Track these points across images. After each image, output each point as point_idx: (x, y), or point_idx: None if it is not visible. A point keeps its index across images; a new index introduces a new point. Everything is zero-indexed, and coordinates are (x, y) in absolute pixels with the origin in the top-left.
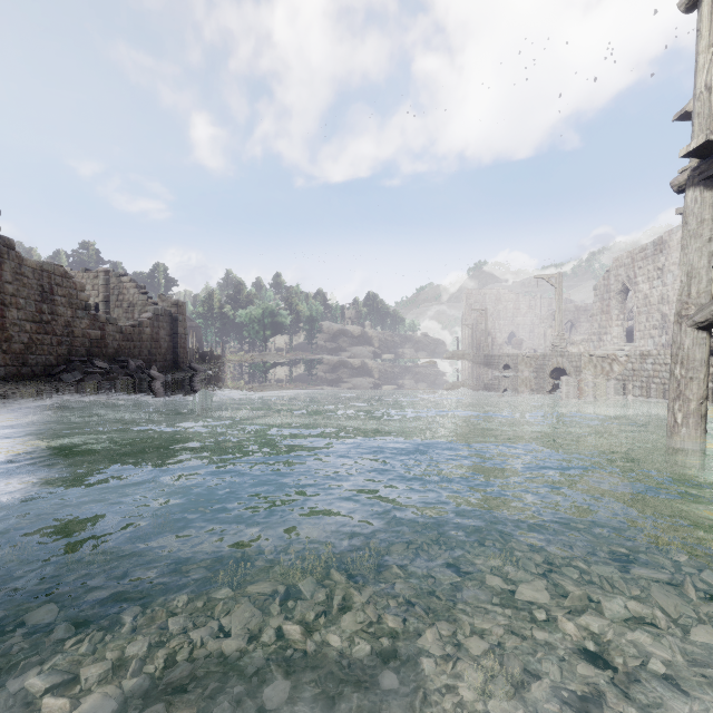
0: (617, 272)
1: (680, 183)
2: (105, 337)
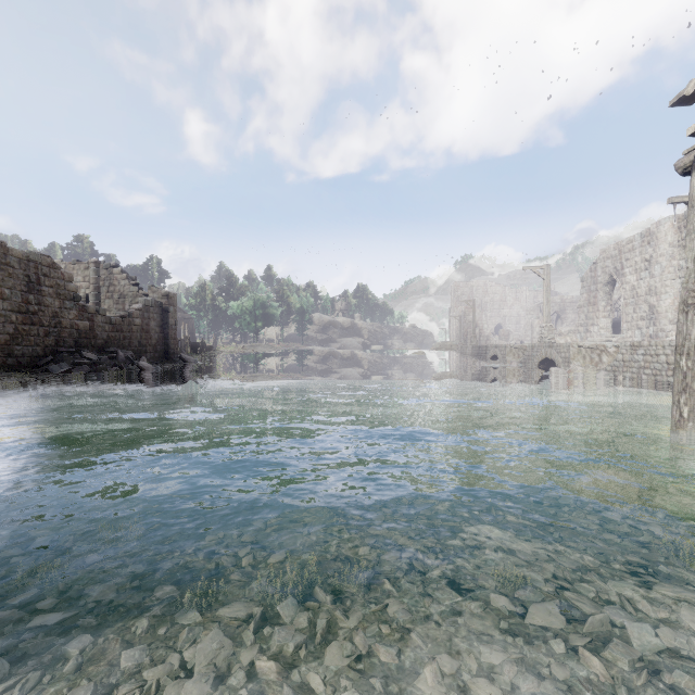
0: (604, 264)
1: (685, 164)
2: (94, 327)
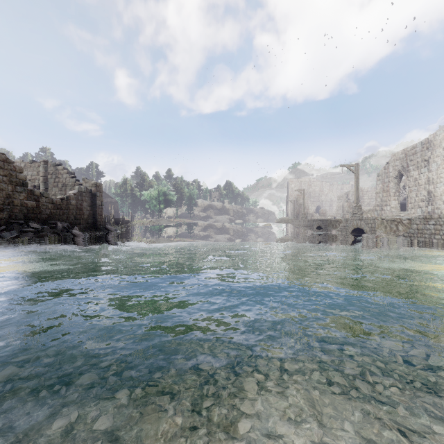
0: (394, 163)
1: None
2: (39, 206)
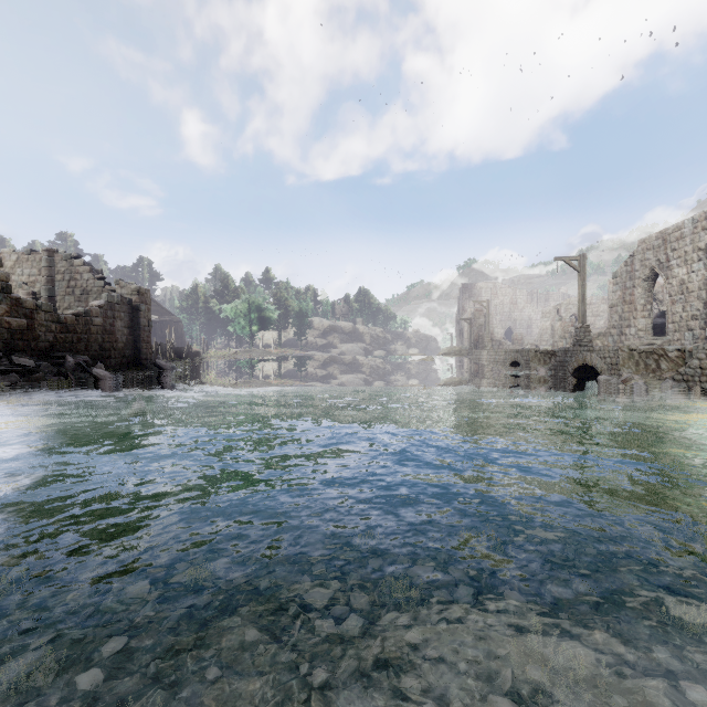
0: (644, 256)
1: None
2: (34, 327)
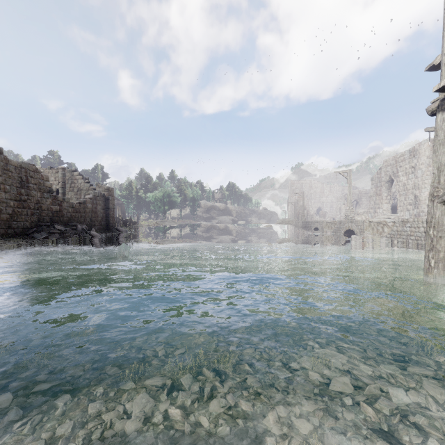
0: (386, 169)
1: (432, 109)
2: (62, 210)
